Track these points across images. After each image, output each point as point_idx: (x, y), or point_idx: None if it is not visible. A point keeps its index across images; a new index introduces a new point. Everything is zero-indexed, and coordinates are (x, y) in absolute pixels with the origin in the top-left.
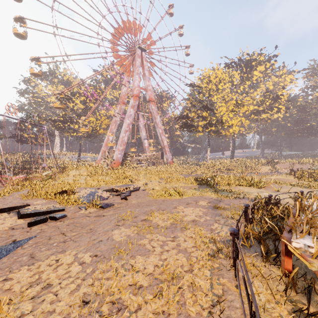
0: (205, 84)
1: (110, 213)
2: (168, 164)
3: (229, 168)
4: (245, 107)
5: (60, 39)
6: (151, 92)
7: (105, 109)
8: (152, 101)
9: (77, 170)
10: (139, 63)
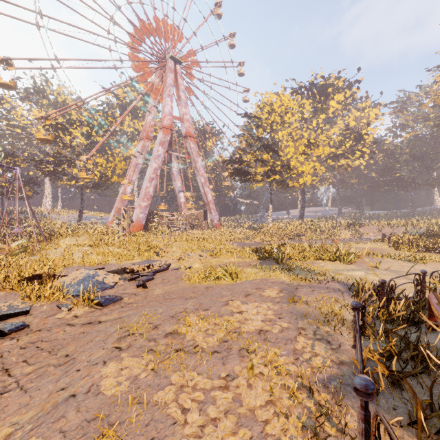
0: (267, 114)
1: (112, 316)
2: (214, 227)
3: (298, 233)
4: (320, 148)
5: (47, 35)
6: (189, 123)
7: (122, 146)
8: (190, 137)
9: (74, 237)
10: (171, 81)
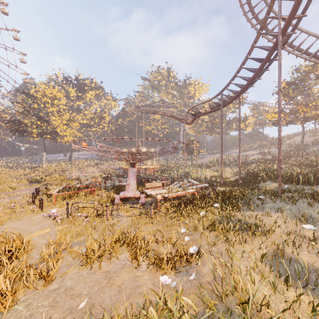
0: (41, 96)
1: None
2: None
3: (64, 170)
4: (76, 123)
5: None
6: None
7: None
8: None
9: None
10: None
